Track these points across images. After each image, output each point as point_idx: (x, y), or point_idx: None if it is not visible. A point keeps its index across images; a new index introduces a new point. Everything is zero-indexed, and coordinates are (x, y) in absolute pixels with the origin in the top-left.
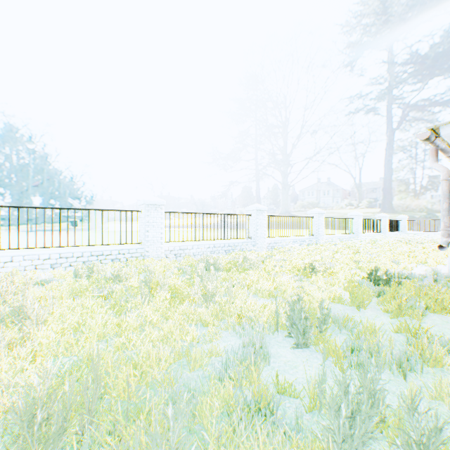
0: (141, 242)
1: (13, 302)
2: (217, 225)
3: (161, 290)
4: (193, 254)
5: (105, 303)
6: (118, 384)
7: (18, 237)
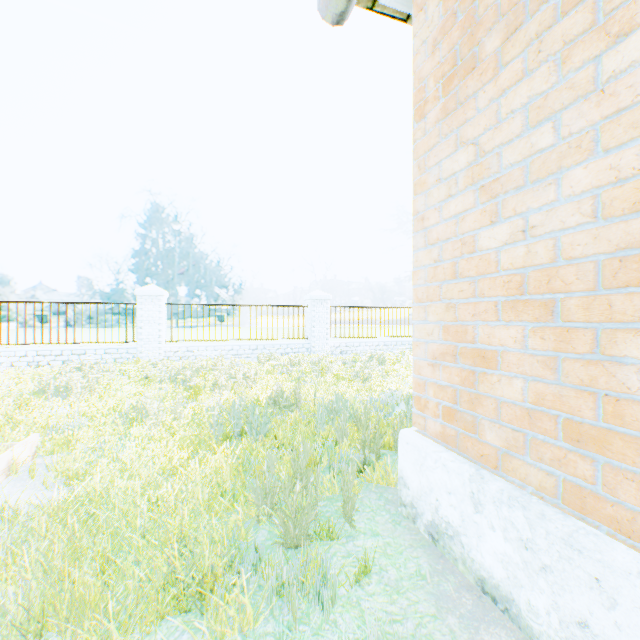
0: (307, 338)
1: (234, 371)
2: (388, 320)
3: (328, 372)
4: (359, 352)
5: (289, 377)
6: (308, 403)
7: (209, 330)
